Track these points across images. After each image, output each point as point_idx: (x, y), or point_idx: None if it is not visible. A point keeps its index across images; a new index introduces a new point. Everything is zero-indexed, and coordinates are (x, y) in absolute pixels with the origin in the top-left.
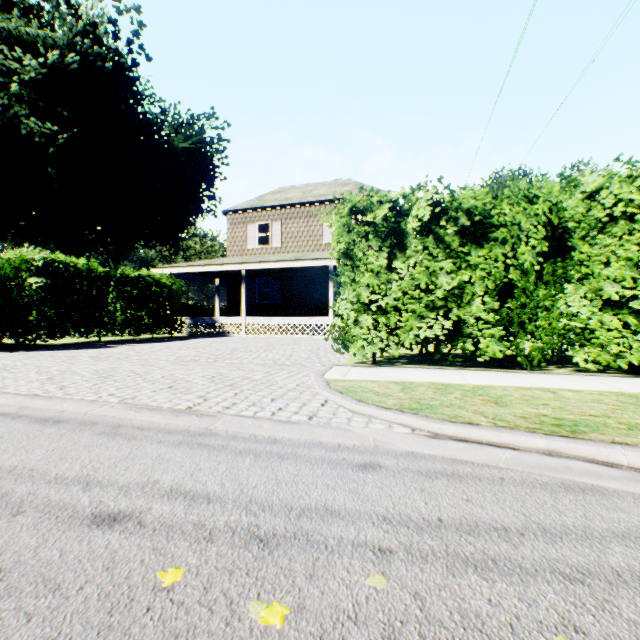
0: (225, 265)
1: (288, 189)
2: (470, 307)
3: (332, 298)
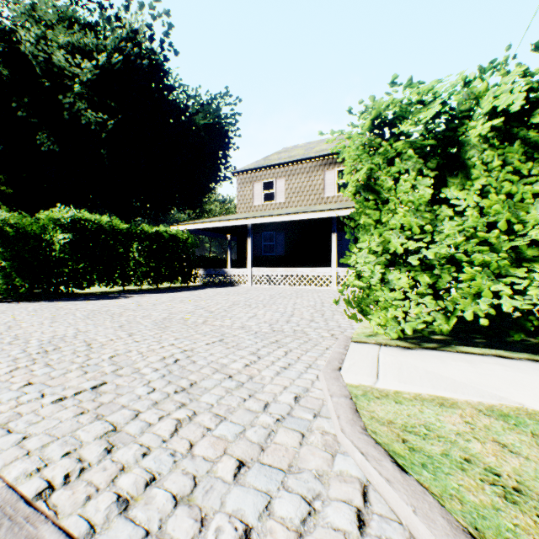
0: (233, 220)
1: (291, 148)
2: None
3: (334, 249)
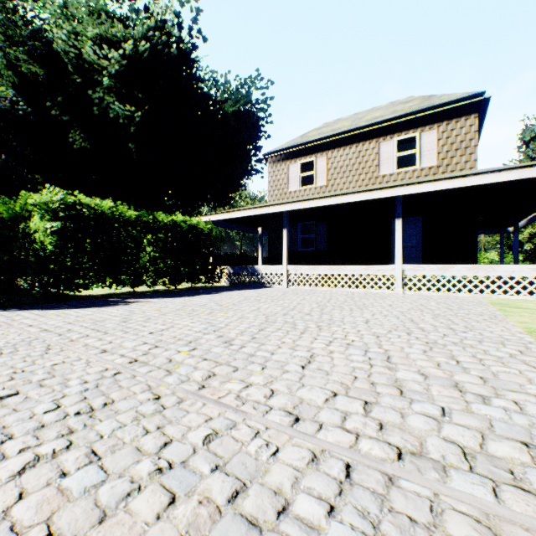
0: (264, 207)
1: (333, 122)
2: None
3: (399, 240)
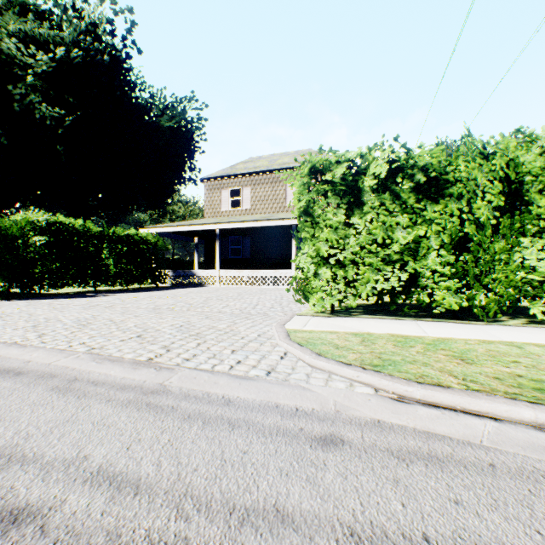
0: (202, 225)
1: (256, 159)
2: (426, 260)
3: (294, 253)
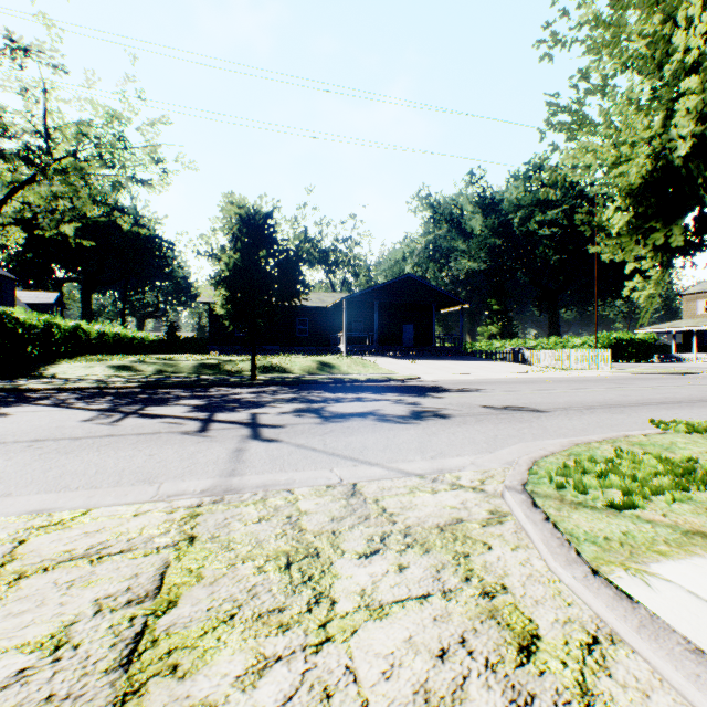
0: (681, 327)
1: None
2: None
3: None
